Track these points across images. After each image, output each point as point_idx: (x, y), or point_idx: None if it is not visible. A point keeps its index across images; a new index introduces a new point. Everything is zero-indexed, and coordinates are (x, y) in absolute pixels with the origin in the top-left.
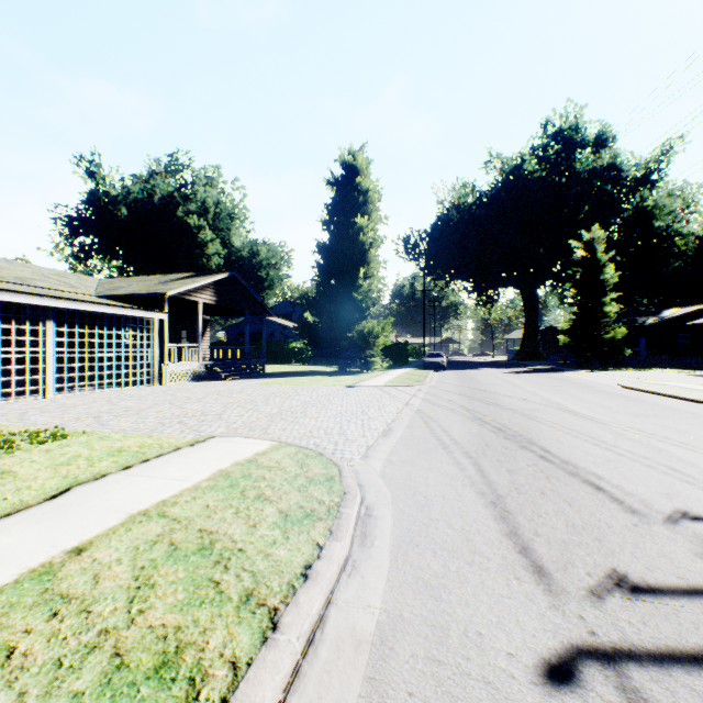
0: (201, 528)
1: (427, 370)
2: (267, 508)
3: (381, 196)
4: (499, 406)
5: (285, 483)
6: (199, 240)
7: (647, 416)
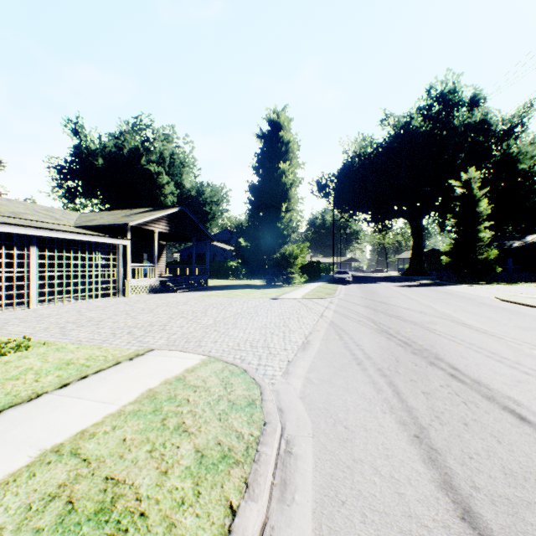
0: (108, 476)
1: (336, 284)
2: (184, 444)
3: (299, 146)
4: (400, 319)
5: (206, 409)
6: (158, 182)
7: (534, 330)
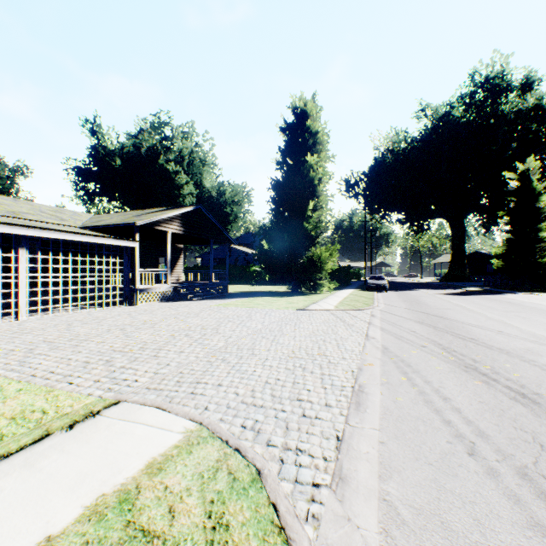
0: None
1: (370, 291)
2: None
3: (328, 137)
4: (480, 344)
5: None
6: (176, 182)
7: None
